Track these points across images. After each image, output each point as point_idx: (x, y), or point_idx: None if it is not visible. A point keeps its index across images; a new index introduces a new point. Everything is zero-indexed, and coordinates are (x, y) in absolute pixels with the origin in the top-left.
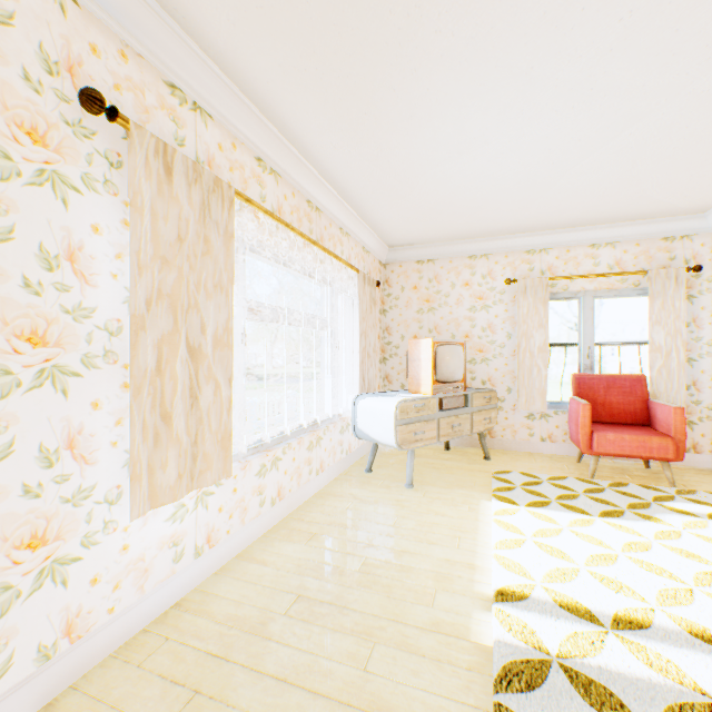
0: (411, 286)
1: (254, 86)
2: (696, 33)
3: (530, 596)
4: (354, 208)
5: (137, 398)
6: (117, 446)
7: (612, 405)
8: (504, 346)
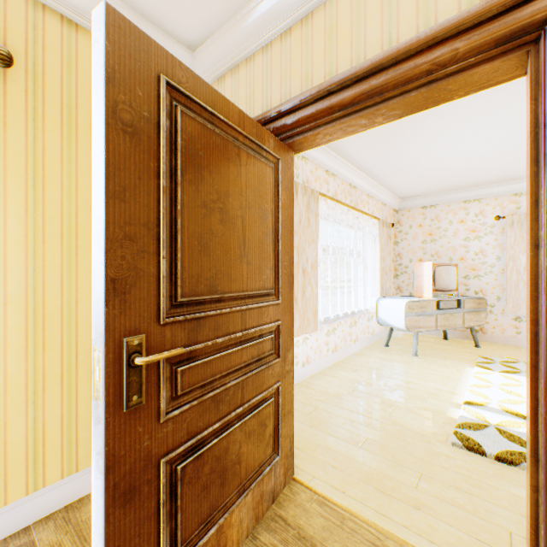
0: (416, 224)
1: None
2: None
3: (486, 406)
4: (376, 181)
5: None
6: None
7: None
8: (493, 266)
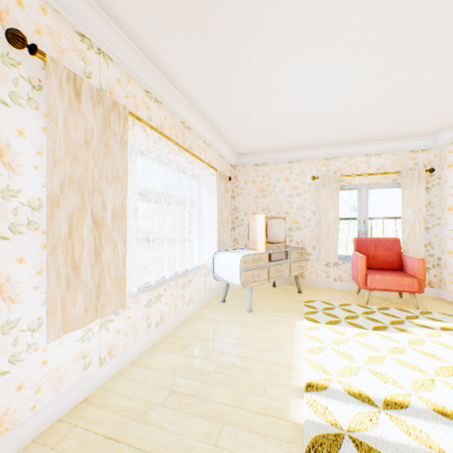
0: (251, 180)
1: (142, 39)
2: (437, 12)
3: (328, 387)
4: (213, 128)
5: (53, 255)
6: (38, 289)
7: (379, 257)
8: (311, 219)
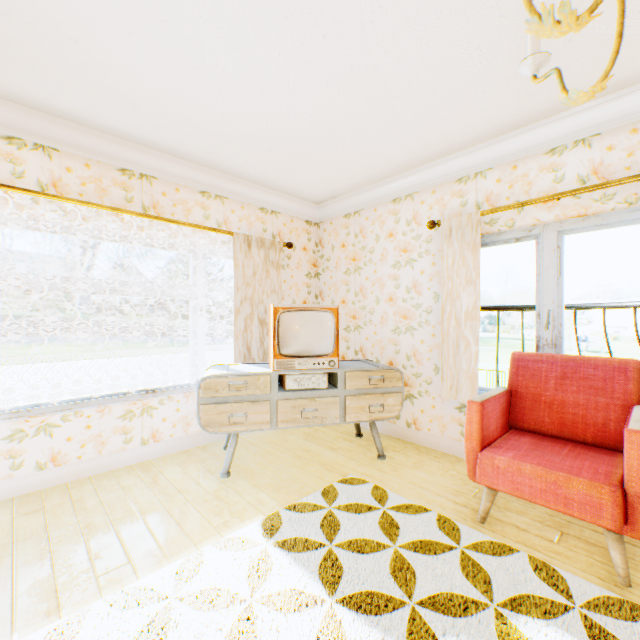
0: (339, 244)
1: None
2: None
3: None
4: (215, 168)
5: None
6: None
7: (565, 407)
8: (431, 311)
